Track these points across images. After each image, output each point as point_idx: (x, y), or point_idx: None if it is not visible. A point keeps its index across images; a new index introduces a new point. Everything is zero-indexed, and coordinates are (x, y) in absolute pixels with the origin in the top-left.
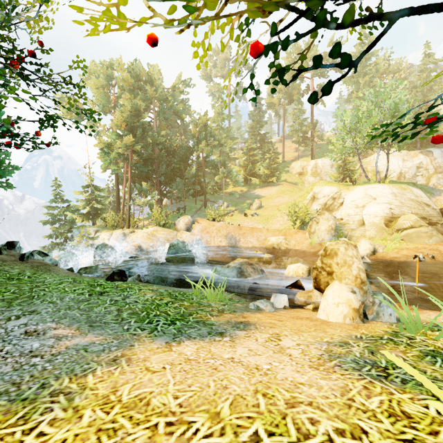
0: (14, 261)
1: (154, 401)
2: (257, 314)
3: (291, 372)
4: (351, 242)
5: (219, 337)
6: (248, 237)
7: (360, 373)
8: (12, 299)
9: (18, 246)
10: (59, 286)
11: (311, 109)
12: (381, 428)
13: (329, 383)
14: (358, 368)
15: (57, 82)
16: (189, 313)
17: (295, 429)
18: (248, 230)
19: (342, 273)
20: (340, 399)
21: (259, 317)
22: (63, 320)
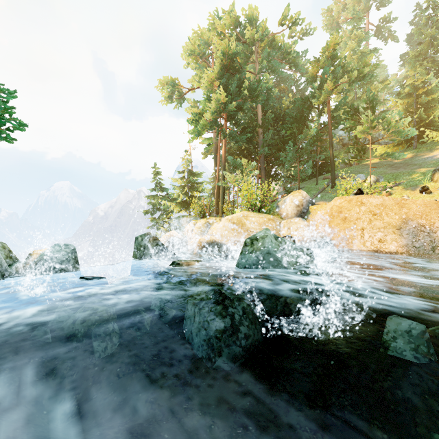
0: None
1: None
2: None
3: None
4: None
5: None
6: None
7: None
8: None
9: None
10: None
11: None
12: None
13: None
14: None
15: None
16: None
17: None
18: None
19: None
20: None
21: None
22: None
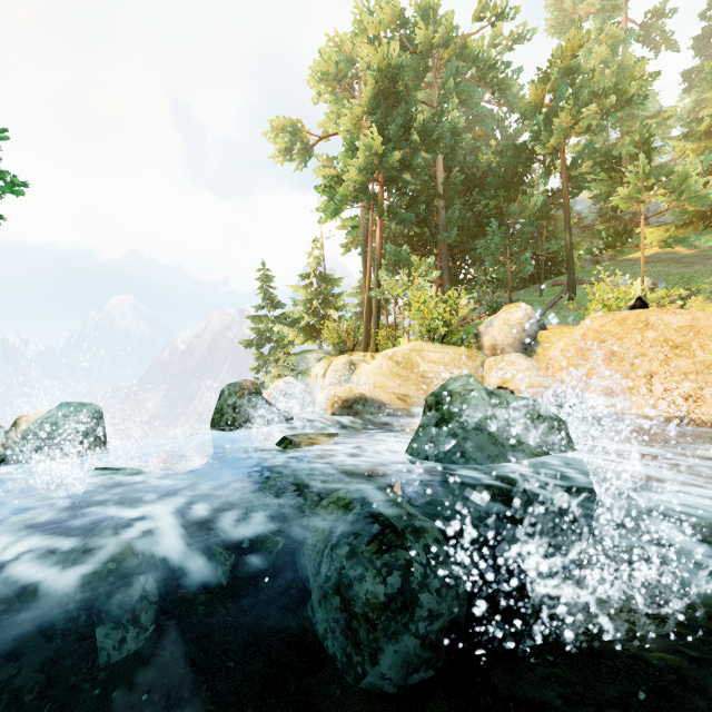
0: None
1: None
2: None
3: None
4: None
5: None
6: None
7: None
8: None
9: None
10: None
11: None
12: None
13: None
14: None
15: None
16: None
17: None
18: None
19: None
20: None
21: None
22: None
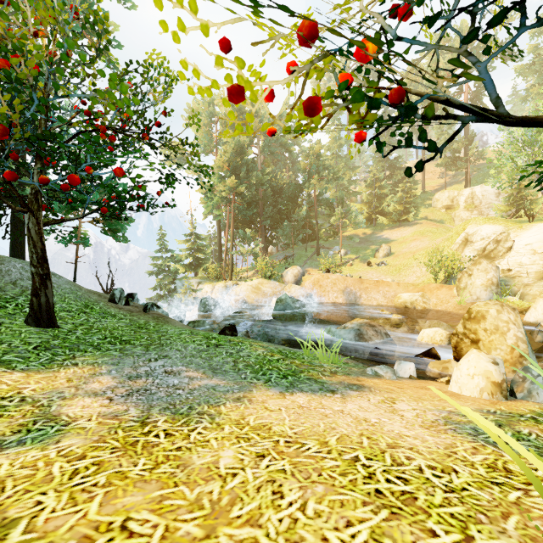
0: (139, 312)
1: (274, 428)
2: (374, 379)
3: (399, 427)
4: (524, 303)
5: (330, 393)
6: (372, 292)
7: (475, 438)
8: (147, 345)
9: (136, 297)
10: (180, 336)
11: None
12: (473, 472)
13: (436, 440)
14: (474, 434)
15: (176, 145)
16: (300, 370)
17: (391, 460)
18: (371, 284)
19: (492, 342)
20: (442, 451)
21: (376, 382)
22: (190, 365)
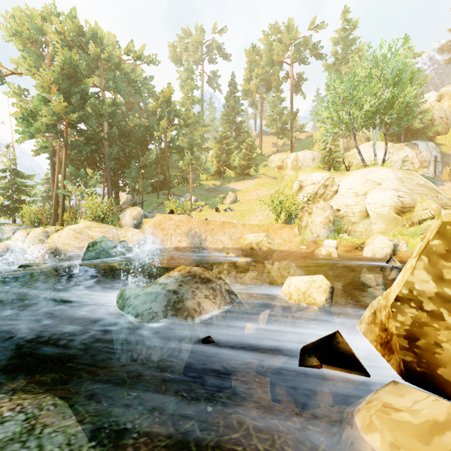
0: None
1: None
2: None
3: None
4: (355, 239)
5: None
6: (218, 234)
7: None
8: None
9: None
10: None
11: (291, 97)
12: None
13: None
14: None
15: None
16: None
17: None
18: (217, 226)
19: None
20: None
21: None
22: None
